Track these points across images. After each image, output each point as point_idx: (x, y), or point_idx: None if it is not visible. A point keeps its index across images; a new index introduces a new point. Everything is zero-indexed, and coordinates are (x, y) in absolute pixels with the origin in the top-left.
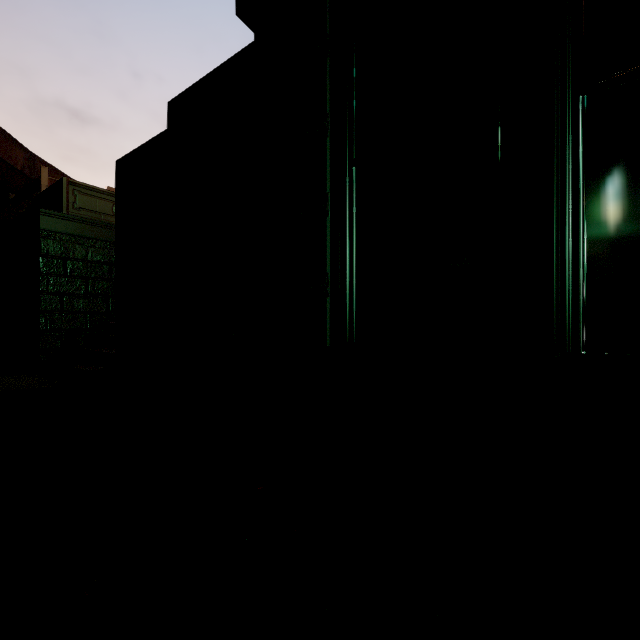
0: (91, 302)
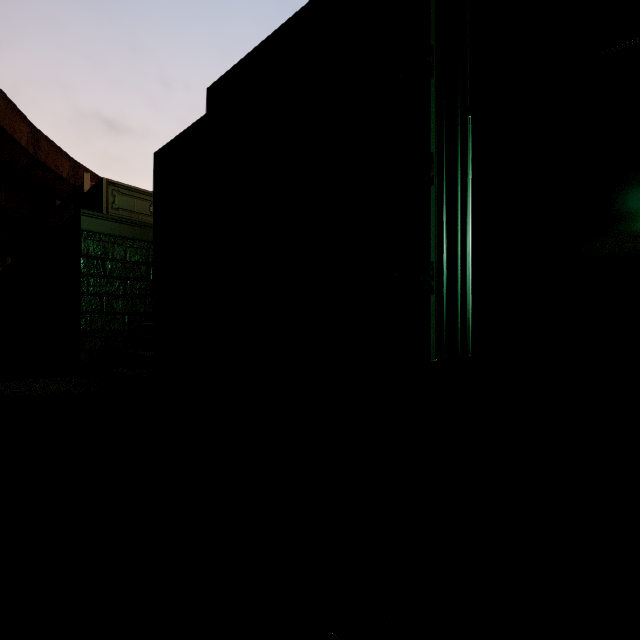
0: (129, 303)
